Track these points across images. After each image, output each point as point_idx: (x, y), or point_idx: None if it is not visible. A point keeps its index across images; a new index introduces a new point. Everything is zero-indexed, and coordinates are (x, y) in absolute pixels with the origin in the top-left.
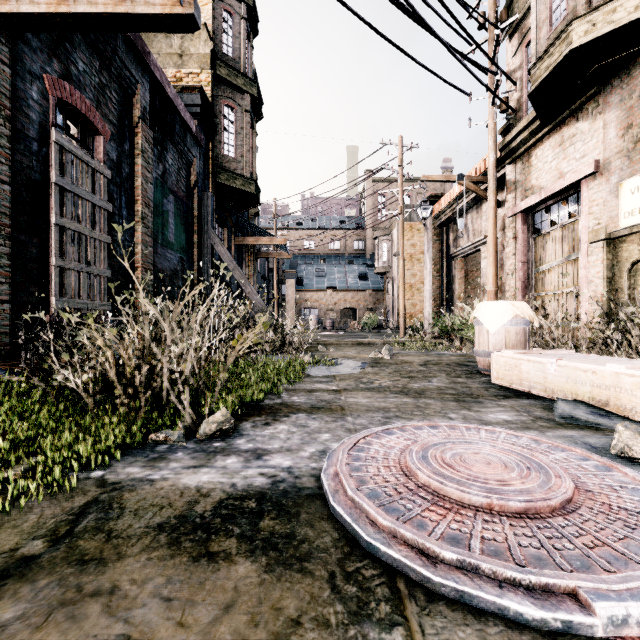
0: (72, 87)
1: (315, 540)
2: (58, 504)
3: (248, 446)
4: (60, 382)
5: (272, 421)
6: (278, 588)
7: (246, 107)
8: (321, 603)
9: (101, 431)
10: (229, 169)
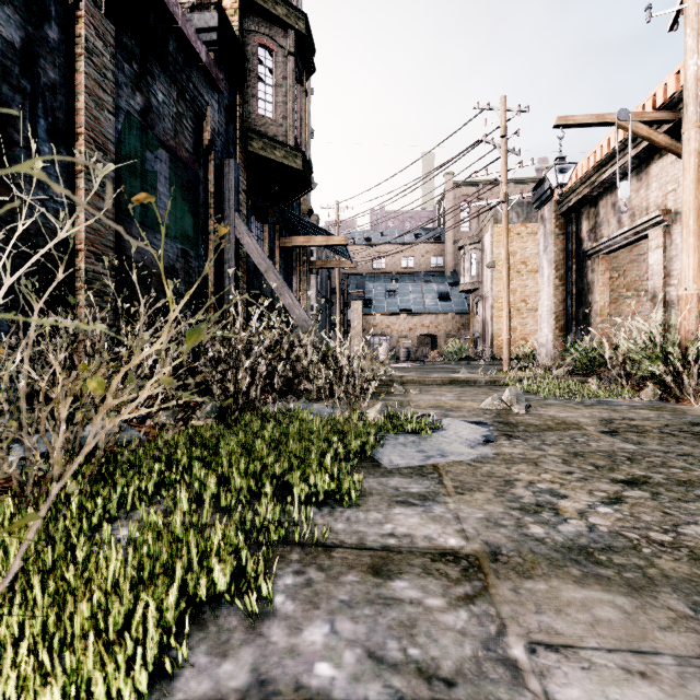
0: None
1: None
2: None
3: None
4: None
5: None
6: None
7: (290, 48)
8: None
9: None
10: (266, 135)
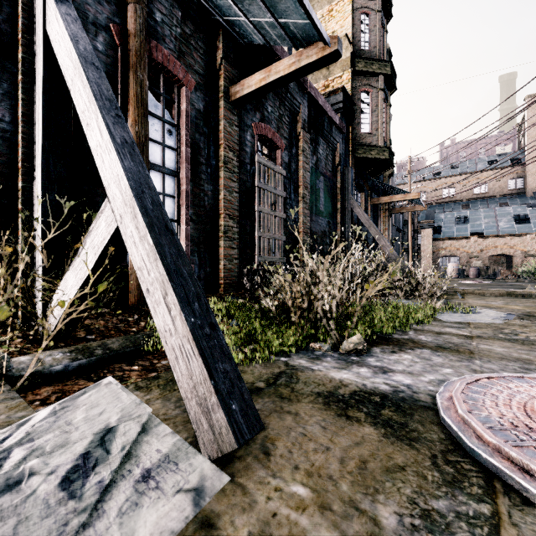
0: (265, 125)
1: (423, 433)
2: (267, 369)
3: (376, 364)
4: (263, 305)
5: (398, 350)
6: (391, 447)
7: (380, 87)
8: (422, 466)
9: (284, 335)
10: (365, 144)
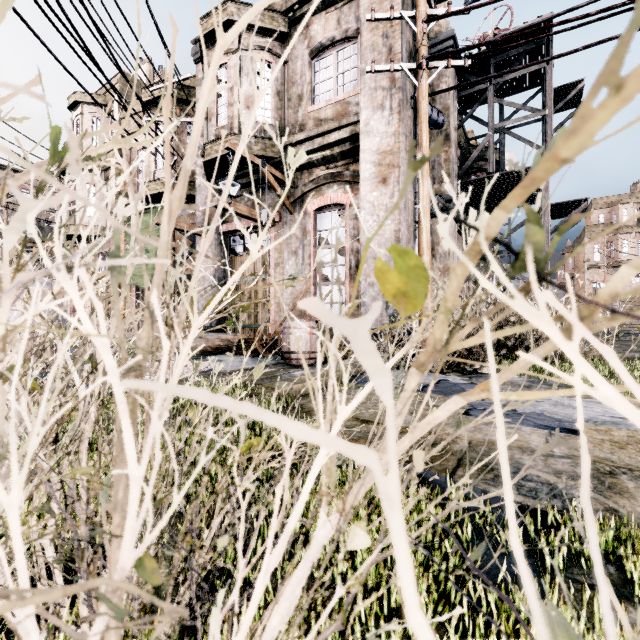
0: None
1: None
2: None
3: None
4: None
5: None
6: None
7: None
8: None
9: None
10: None
